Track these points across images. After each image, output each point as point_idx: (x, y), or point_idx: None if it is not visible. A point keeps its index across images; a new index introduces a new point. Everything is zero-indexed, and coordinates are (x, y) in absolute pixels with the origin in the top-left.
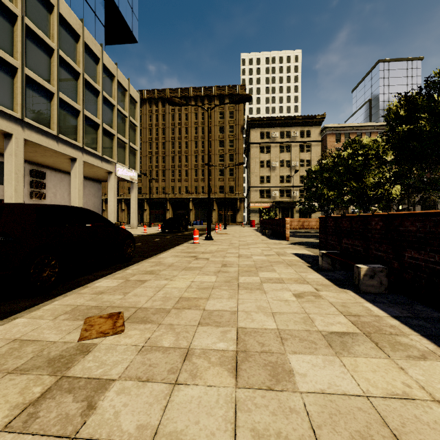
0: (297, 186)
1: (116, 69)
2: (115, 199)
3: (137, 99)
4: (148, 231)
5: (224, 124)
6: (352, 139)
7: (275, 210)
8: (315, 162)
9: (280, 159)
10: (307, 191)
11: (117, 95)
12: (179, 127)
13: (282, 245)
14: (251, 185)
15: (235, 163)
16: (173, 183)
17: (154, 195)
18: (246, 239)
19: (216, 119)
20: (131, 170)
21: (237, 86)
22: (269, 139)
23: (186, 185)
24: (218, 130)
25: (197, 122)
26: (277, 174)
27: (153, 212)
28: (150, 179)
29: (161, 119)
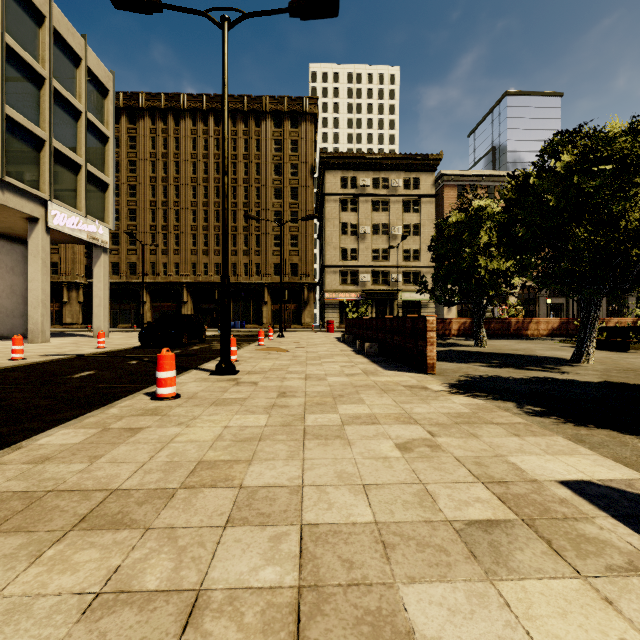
0: (399, 266)
1: (48, 1)
2: (45, 275)
3: (107, 83)
4: (117, 343)
5: (282, 161)
6: (569, 131)
7: (368, 303)
8: (427, 229)
9: (372, 223)
10: (415, 274)
11: (54, 59)
12: (204, 161)
13: (445, 402)
14: (326, 264)
15: (300, 226)
16: (194, 258)
17: (160, 277)
18: (324, 369)
19: (268, 152)
20: (92, 221)
21: (304, 100)
22: (356, 189)
23: (217, 260)
24: (273, 171)
25: (236, 154)
26: (368, 246)
27: (159, 306)
28: (143, 245)
29: (173, 145)
